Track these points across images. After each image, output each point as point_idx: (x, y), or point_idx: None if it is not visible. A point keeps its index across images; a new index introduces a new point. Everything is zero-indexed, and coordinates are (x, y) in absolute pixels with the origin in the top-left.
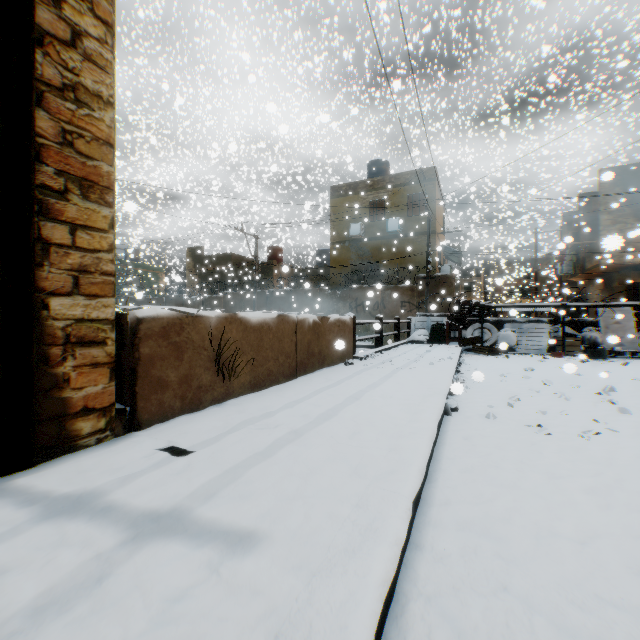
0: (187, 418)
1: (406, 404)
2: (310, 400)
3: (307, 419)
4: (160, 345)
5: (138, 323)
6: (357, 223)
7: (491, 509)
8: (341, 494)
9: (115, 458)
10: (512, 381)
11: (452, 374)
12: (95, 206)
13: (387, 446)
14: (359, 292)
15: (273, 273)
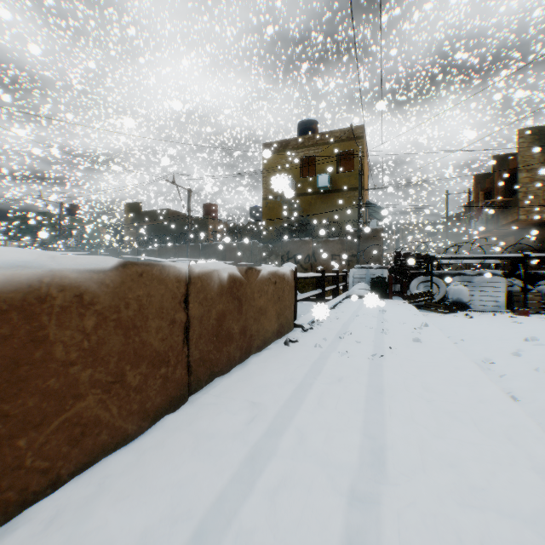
0: None
1: None
2: None
3: None
4: None
5: None
6: (289, 179)
7: None
8: None
9: None
10: None
11: (480, 371)
12: None
13: None
14: (291, 245)
15: (208, 228)
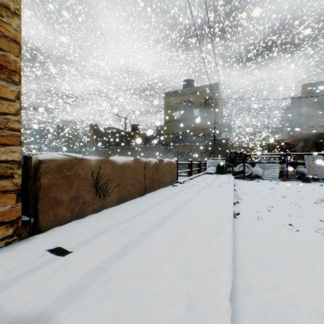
0: (74, 223)
1: (210, 212)
2: (153, 209)
3: (150, 223)
4: (56, 177)
5: (39, 163)
6: (178, 111)
7: (280, 295)
8: (175, 294)
9: (13, 259)
10: (265, 195)
11: (233, 192)
12: (4, 83)
13: (203, 245)
14: (179, 147)
15: (134, 137)
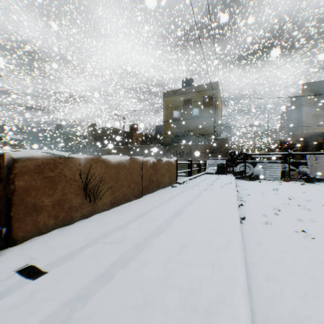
0: (58, 232)
1: (214, 217)
2: (150, 214)
3: (146, 232)
4: (35, 179)
5: (14, 162)
6: (177, 111)
7: None
8: None
9: None
10: (269, 197)
11: (236, 193)
12: None
13: (209, 262)
14: (178, 147)
15: (133, 137)
